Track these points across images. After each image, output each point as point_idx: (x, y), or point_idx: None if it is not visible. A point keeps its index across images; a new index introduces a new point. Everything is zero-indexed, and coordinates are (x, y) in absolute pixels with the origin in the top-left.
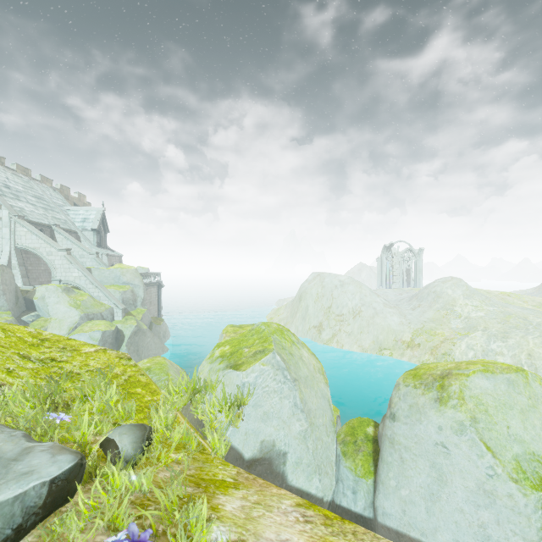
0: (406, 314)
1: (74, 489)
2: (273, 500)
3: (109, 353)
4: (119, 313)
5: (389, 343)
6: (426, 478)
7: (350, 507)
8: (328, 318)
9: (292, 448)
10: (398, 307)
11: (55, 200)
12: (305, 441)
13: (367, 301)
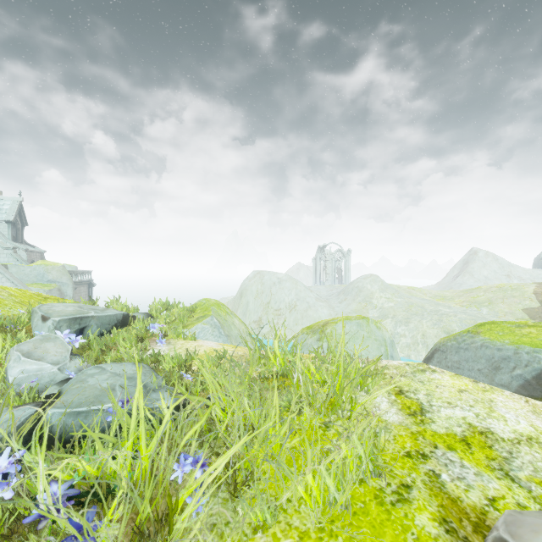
0: (335, 307)
1: (127, 323)
2: None
3: None
4: None
5: None
6: None
7: None
8: (267, 313)
9: None
10: (328, 301)
11: None
12: None
13: (302, 296)
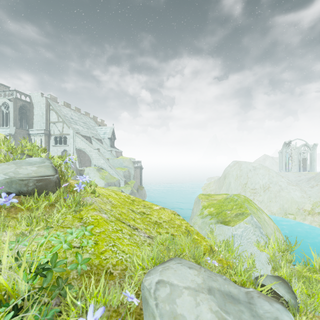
0: (306, 190)
1: None
2: None
3: (166, 210)
4: (123, 183)
5: (293, 210)
6: None
7: None
8: (244, 191)
9: None
10: (299, 185)
11: (91, 123)
12: None
13: (274, 180)
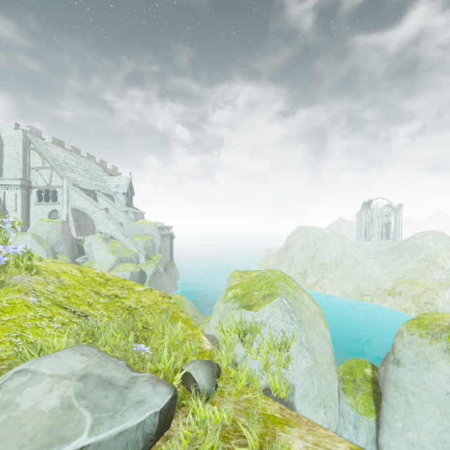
0: (387, 264)
1: (171, 418)
2: (327, 442)
3: (154, 292)
4: (143, 258)
5: (370, 290)
6: (436, 425)
7: (351, 440)
8: (311, 266)
9: (299, 382)
10: (378, 258)
11: (97, 171)
12: (310, 377)
13: (349, 251)
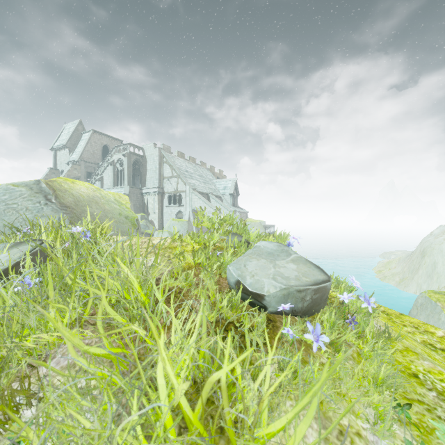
0: None
1: None
2: None
3: None
4: None
5: None
6: None
7: None
8: None
9: None
10: None
11: (208, 176)
12: None
13: None
